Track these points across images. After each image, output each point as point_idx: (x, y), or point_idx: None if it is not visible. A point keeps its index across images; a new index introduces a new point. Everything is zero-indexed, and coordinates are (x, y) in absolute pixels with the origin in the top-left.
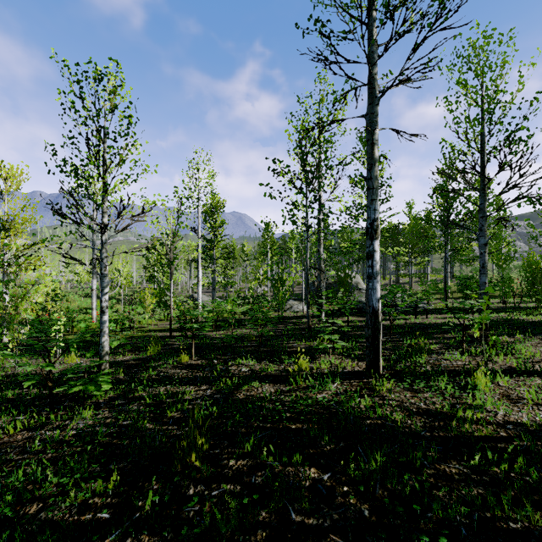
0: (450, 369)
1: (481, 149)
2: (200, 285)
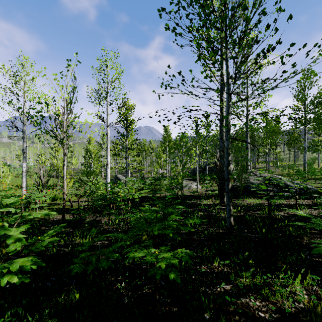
0: None
1: None
2: (108, 168)
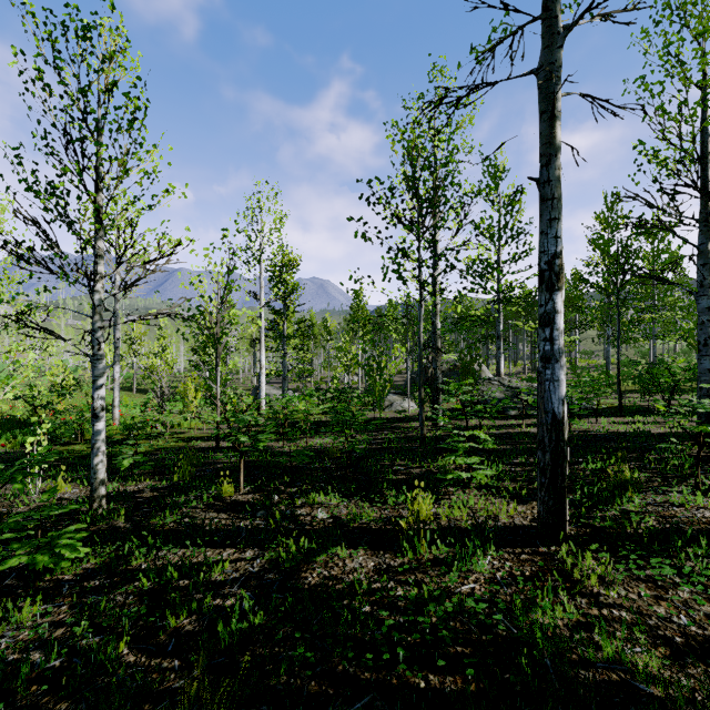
0: (698, 529)
1: (702, 156)
2: (263, 374)
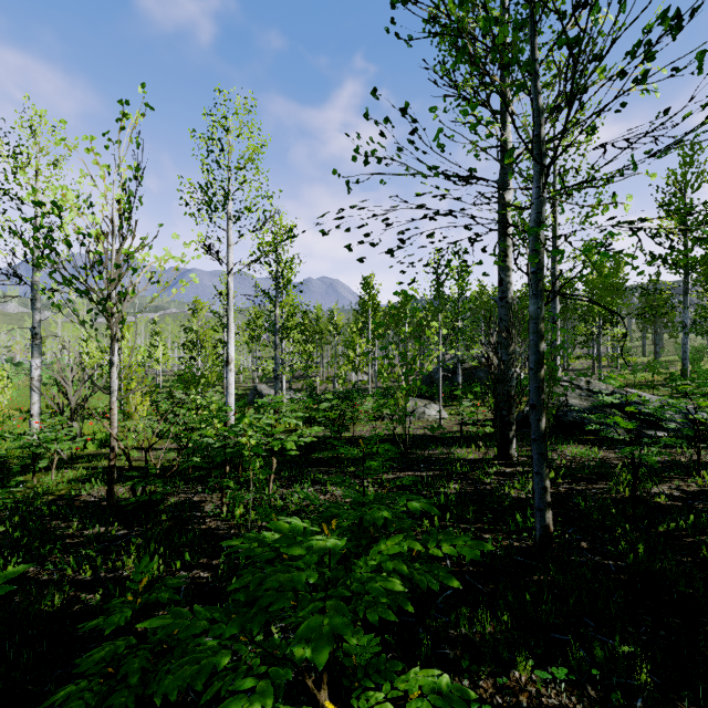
0: None
1: None
2: (231, 371)
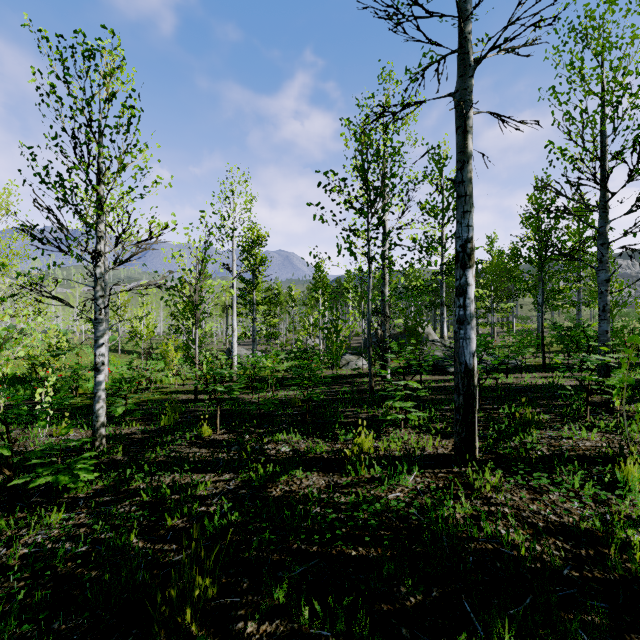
0: (577, 454)
1: (601, 154)
2: (235, 336)
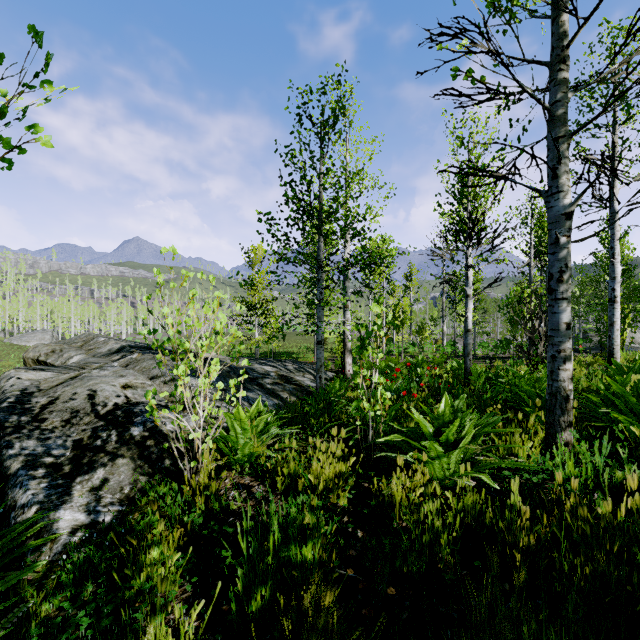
0: None
1: None
2: None
